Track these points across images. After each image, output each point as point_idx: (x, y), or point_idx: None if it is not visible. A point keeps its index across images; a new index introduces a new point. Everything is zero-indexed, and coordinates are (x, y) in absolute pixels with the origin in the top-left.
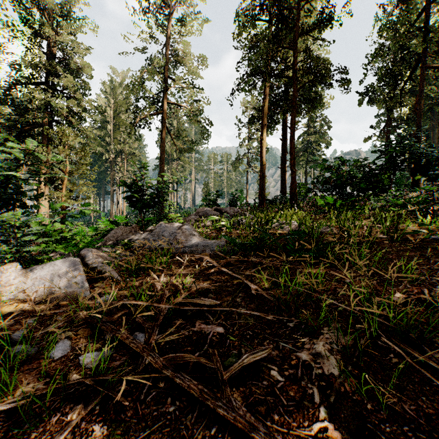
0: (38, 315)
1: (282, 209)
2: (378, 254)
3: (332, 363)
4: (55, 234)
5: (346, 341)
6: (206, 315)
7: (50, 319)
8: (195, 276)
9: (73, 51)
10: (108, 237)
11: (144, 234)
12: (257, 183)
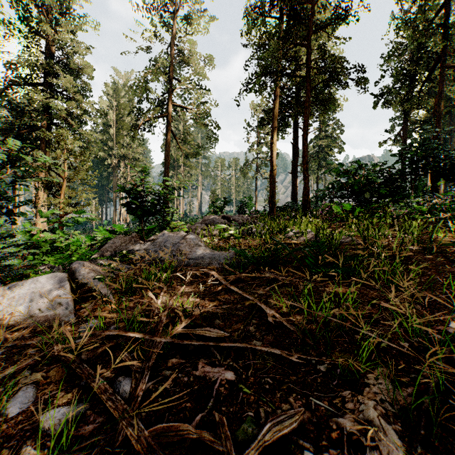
0: (8, 346)
1: (294, 217)
2: (416, 270)
3: (393, 441)
4: (44, 244)
5: (402, 399)
6: (212, 352)
7: (19, 353)
8: (200, 295)
9: (73, 50)
10: (106, 248)
11: (145, 244)
12: (266, 190)
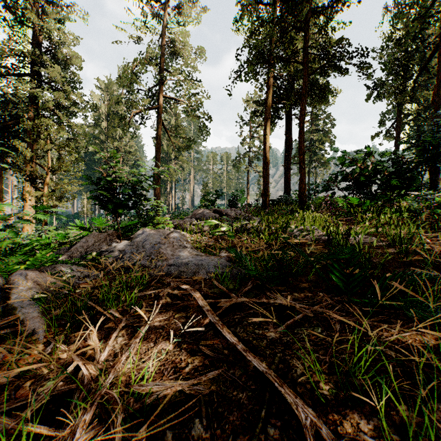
0: None
1: (291, 211)
2: None
3: None
4: None
5: None
6: None
7: None
8: (175, 337)
9: (62, 40)
10: (76, 247)
11: (120, 244)
12: (258, 183)
